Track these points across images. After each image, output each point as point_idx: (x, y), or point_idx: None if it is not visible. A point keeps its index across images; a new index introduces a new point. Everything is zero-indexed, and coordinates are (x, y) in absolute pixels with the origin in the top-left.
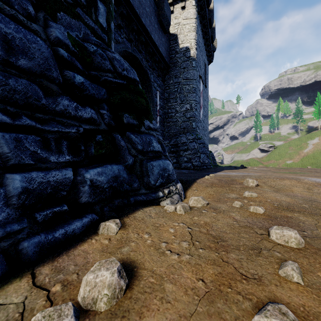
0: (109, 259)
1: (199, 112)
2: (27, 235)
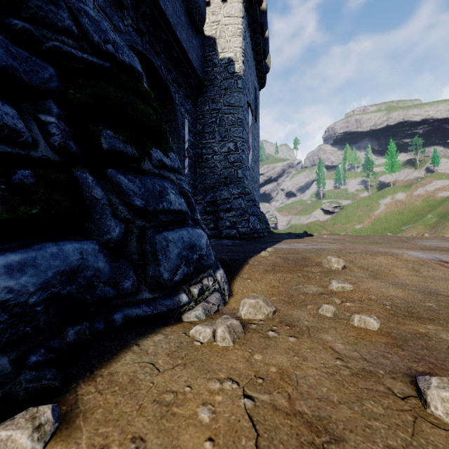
0: None
1: (247, 155)
2: None
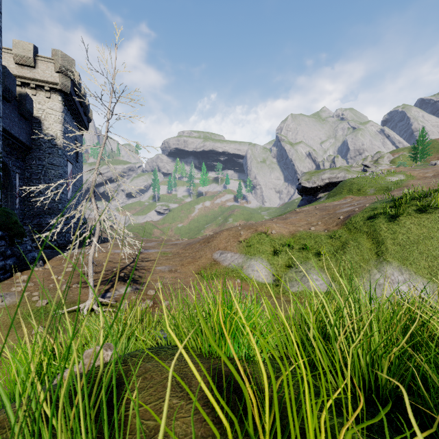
0: (25, 275)
1: (67, 192)
2: (0, 276)
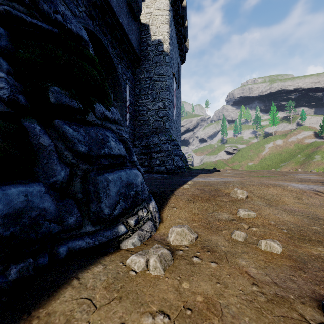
0: None
1: (172, 111)
2: None
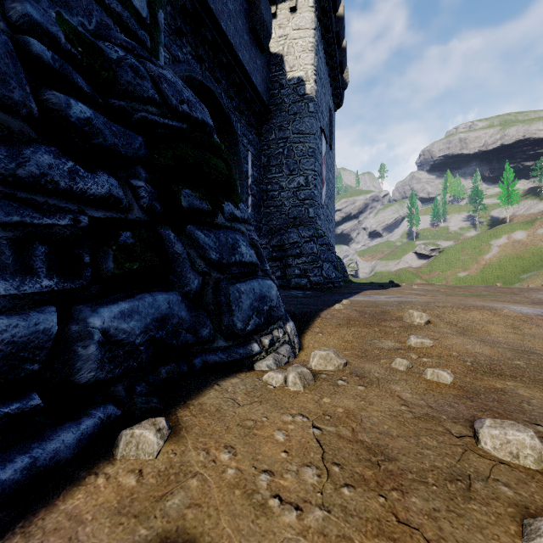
0: None
1: (320, 190)
2: None
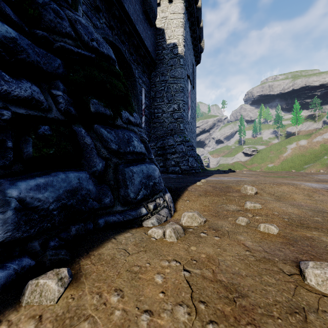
0: None
1: (187, 113)
2: None
